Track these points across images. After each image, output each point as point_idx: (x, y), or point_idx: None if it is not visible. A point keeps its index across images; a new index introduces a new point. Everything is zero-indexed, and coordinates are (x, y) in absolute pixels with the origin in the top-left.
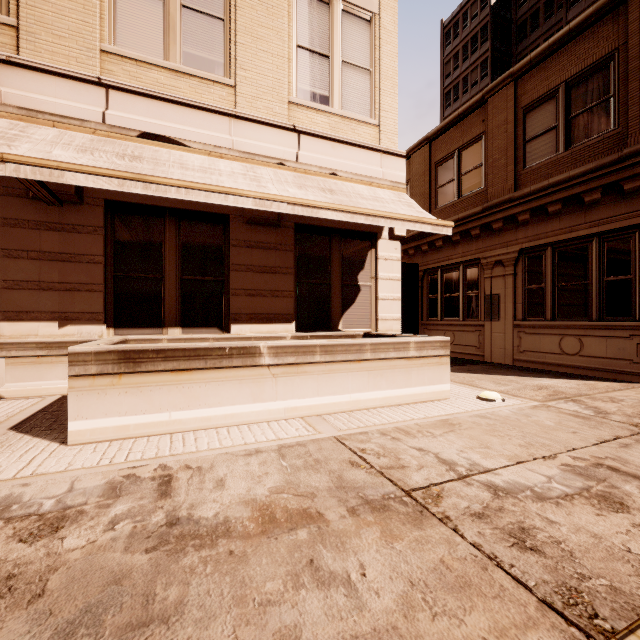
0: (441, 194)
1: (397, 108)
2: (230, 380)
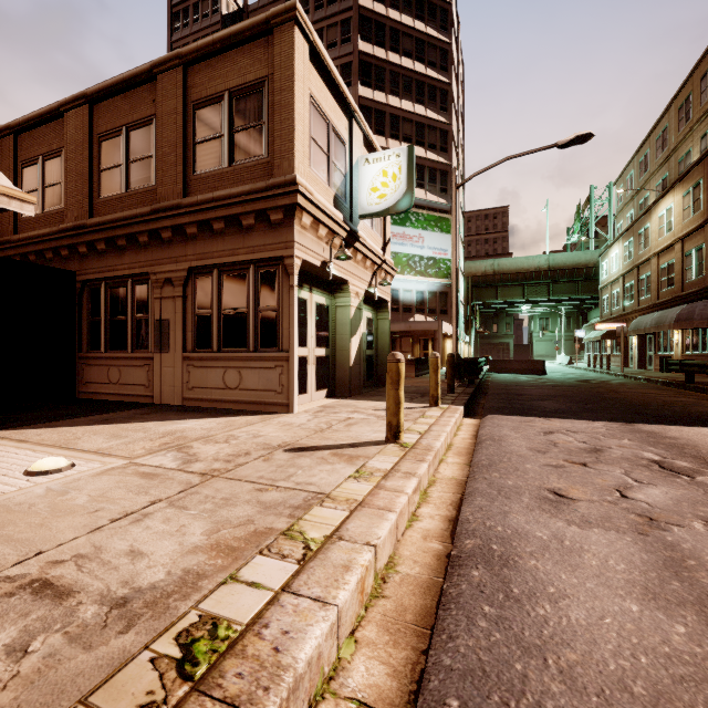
0: (106, 180)
1: None
2: None
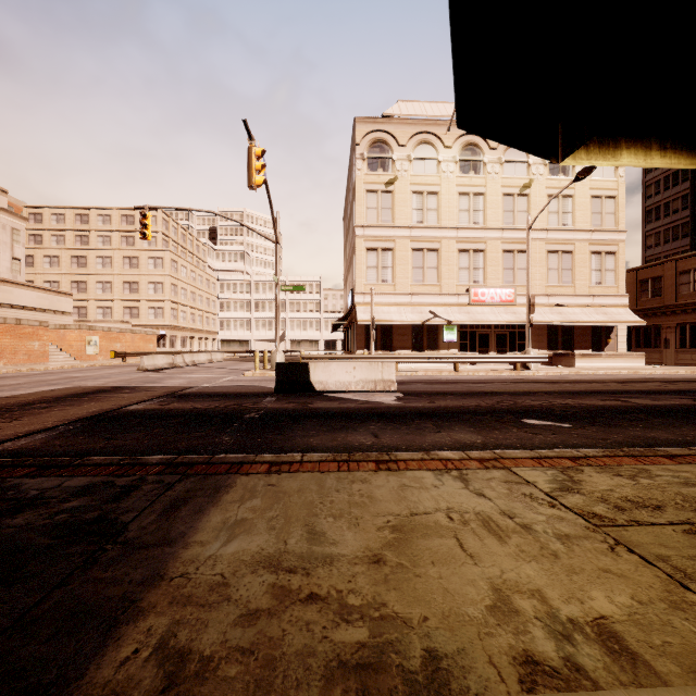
0: (642, 295)
1: (624, 279)
2: (597, 359)
